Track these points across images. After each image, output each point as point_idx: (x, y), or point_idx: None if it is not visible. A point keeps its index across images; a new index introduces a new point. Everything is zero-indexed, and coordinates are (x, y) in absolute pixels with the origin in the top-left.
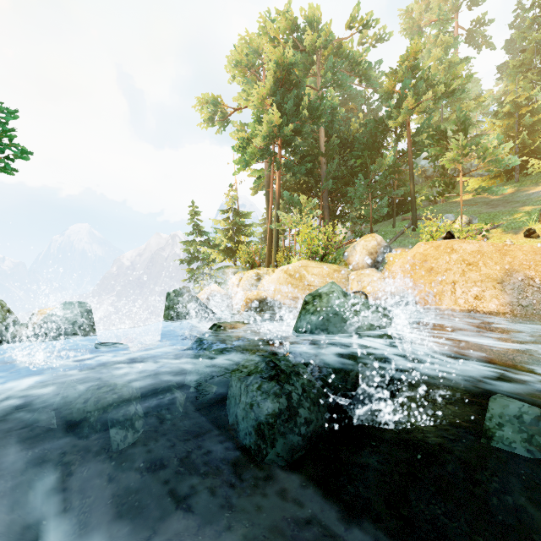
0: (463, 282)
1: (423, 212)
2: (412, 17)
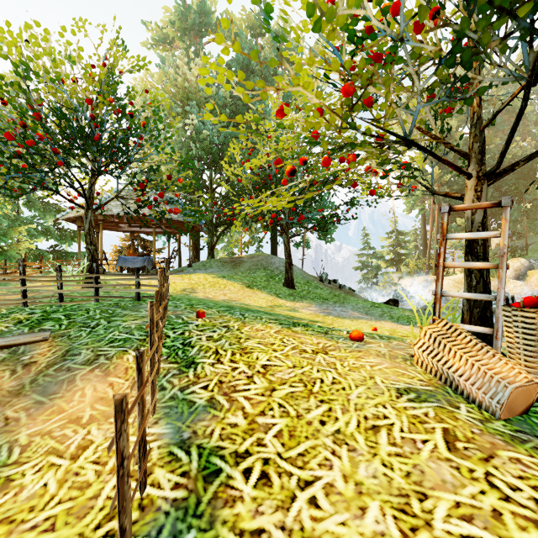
0: None
1: None
2: None
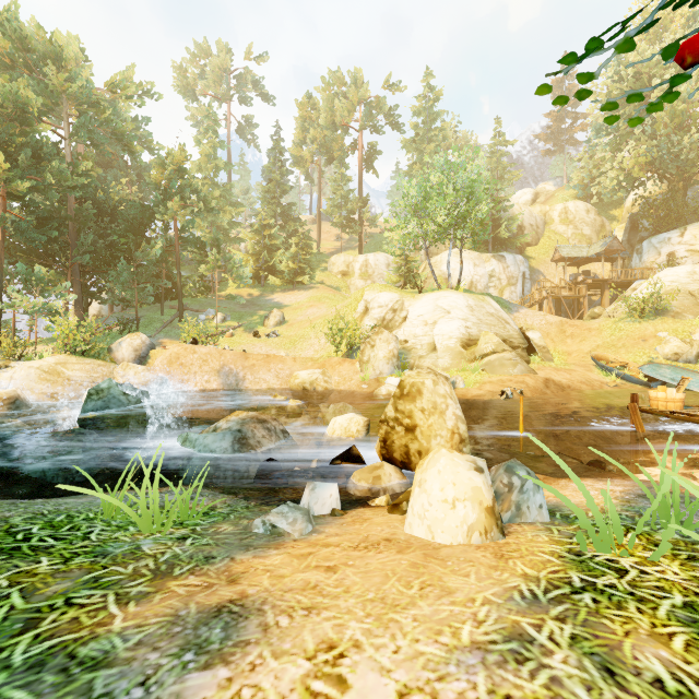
0: (201, 372)
1: (191, 302)
2: (186, 76)
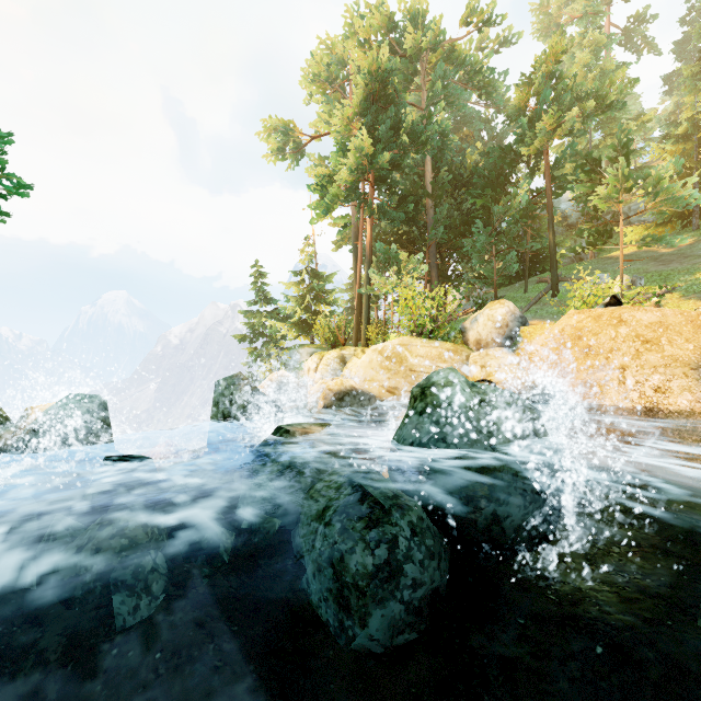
0: (637, 368)
1: (565, 272)
2: (547, 13)
